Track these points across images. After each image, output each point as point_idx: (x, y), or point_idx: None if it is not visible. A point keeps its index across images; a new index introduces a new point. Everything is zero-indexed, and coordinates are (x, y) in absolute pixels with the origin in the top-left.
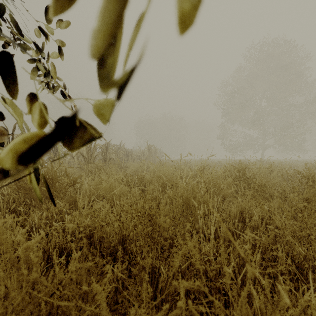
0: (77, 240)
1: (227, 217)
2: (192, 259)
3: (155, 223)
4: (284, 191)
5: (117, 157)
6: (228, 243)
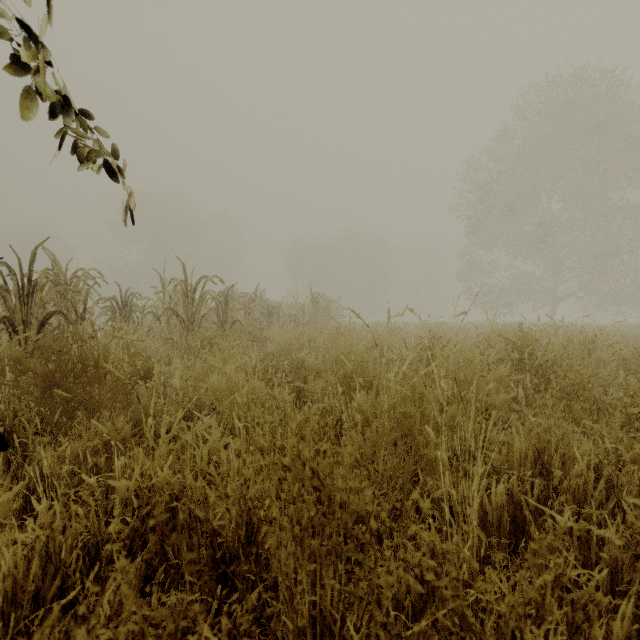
0: (137, 521)
1: (502, 461)
2: (440, 613)
3: (331, 497)
4: (632, 399)
5: (248, 318)
6: (539, 561)
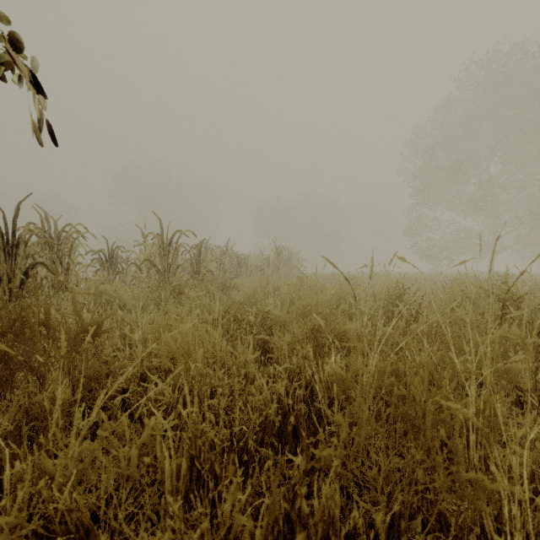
0: None
1: (535, 460)
2: None
3: None
4: None
5: (219, 268)
6: None
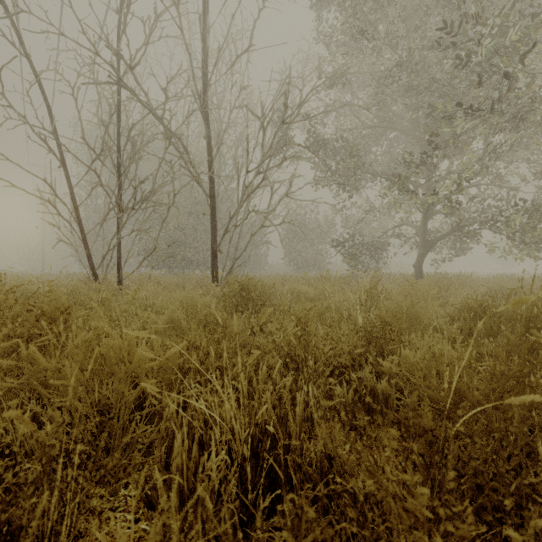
0: None
1: None
2: None
3: None
4: None
5: None
6: None
